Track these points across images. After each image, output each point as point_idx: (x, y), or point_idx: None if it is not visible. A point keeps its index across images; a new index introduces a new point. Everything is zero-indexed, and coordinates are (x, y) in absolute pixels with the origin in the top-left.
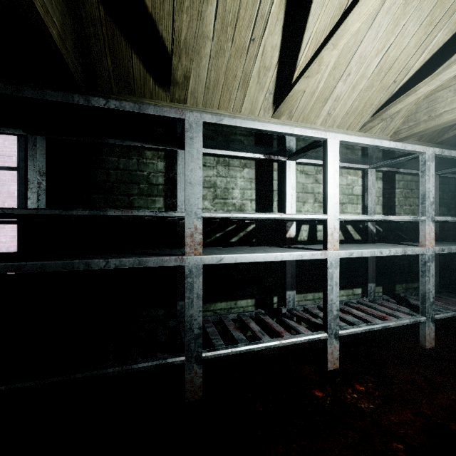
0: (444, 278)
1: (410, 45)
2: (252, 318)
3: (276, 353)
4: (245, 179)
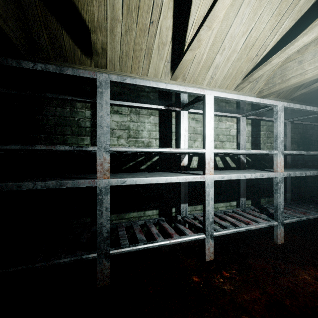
0: (295, 194)
1: (266, 29)
2: (156, 224)
3: (170, 249)
4: (151, 123)
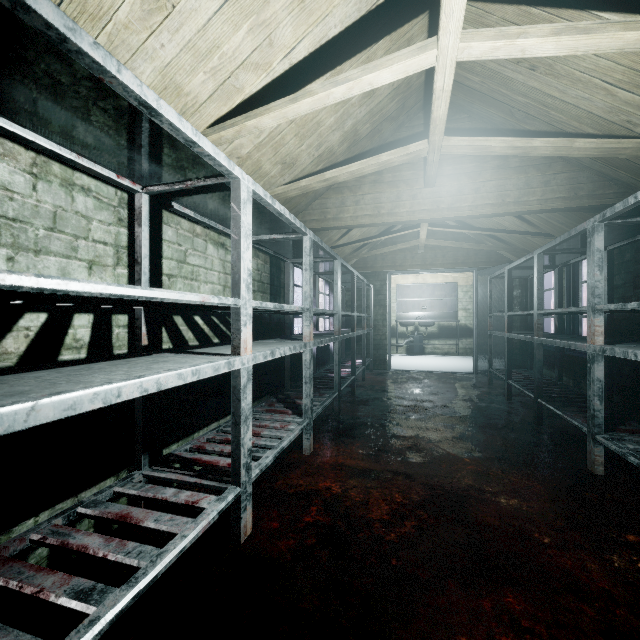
0: None
1: None
2: None
3: None
4: None
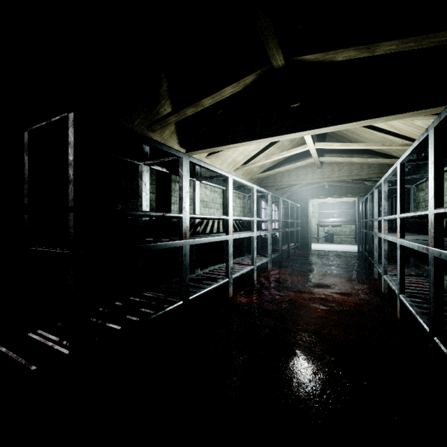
0: None
1: None
2: None
3: None
4: None
